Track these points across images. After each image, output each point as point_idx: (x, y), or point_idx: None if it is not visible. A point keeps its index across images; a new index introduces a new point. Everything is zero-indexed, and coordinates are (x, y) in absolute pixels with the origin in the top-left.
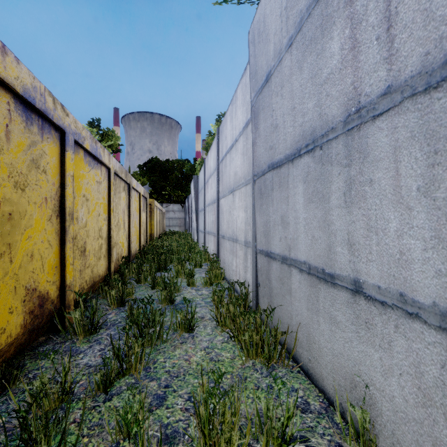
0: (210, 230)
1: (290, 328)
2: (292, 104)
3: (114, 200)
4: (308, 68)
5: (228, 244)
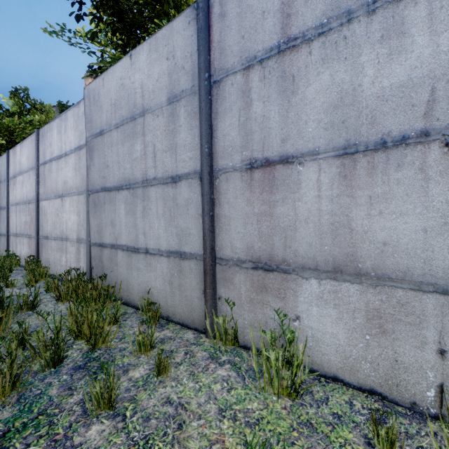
0: (21, 232)
1: (117, 285)
2: (118, 160)
3: None
4: (127, 147)
5: (54, 243)
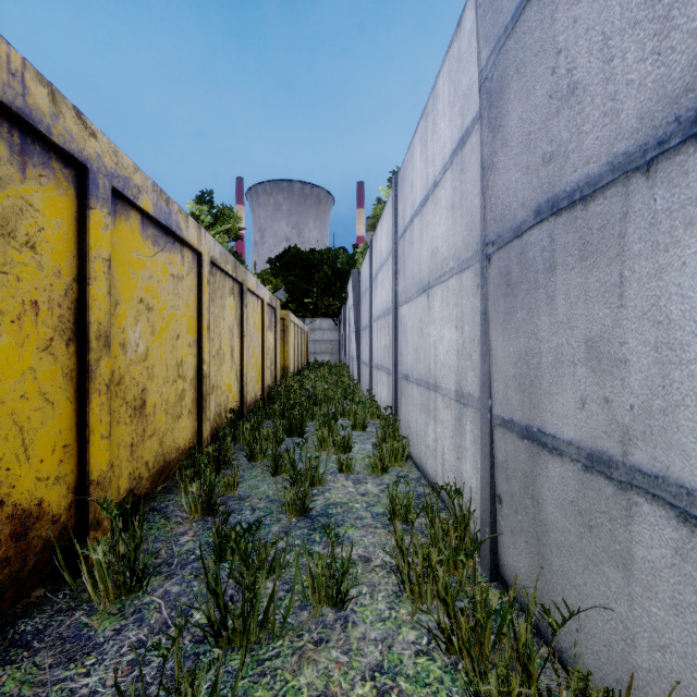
0: (381, 363)
1: (621, 667)
2: None
3: (210, 311)
4: None
5: (416, 391)
